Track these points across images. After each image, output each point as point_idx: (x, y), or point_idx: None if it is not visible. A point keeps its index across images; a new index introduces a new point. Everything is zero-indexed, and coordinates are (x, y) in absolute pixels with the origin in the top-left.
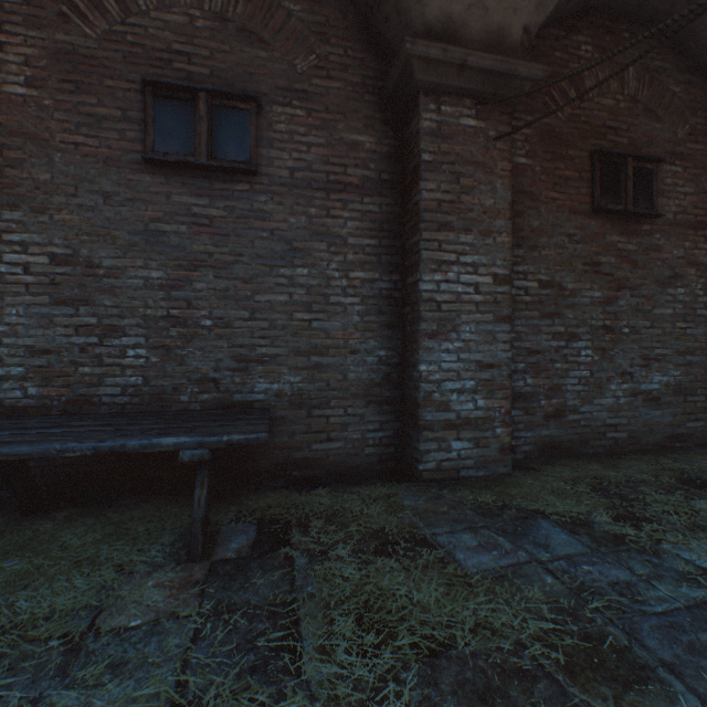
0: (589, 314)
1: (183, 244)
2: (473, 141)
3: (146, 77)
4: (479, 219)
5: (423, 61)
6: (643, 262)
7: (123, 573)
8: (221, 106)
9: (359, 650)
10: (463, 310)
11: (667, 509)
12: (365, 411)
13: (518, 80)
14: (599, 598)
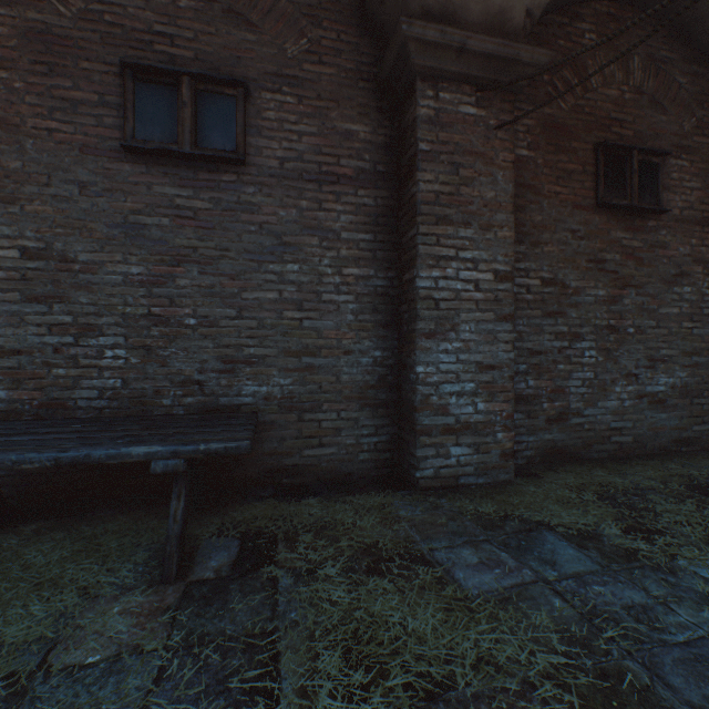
0: (593, 313)
1: (166, 238)
2: (473, 130)
3: (124, 59)
4: (480, 212)
5: (420, 44)
6: (649, 259)
7: (87, 598)
8: (206, 91)
9: (345, 692)
10: (462, 309)
11: (680, 520)
12: (359, 415)
13: (520, 65)
14: (613, 625)
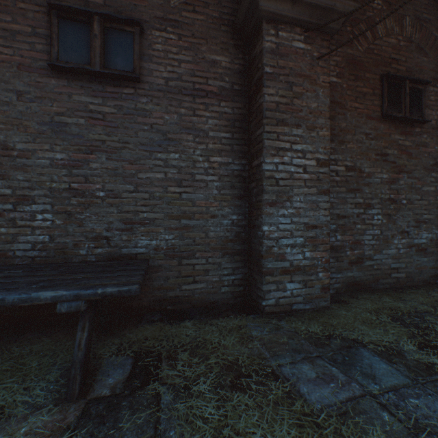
0: (379, 190)
1: (82, 133)
2: (302, 59)
3: (50, 1)
4: (307, 117)
5: None
6: (415, 154)
7: (1, 417)
8: (111, 28)
9: None
10: (295, 185)
11: None
12: (221, 260)
13: (336, 13)
14: None
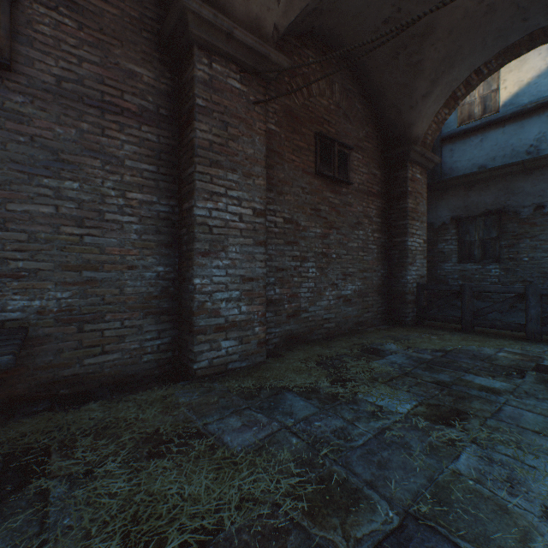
0: (314, 244)
1: None
2: (238, 100)
3: None
4: (243, 163)
5: (197, 17)
6: (343, 212)
7: None
8: None
9: None
10: (231, 235)
11: (359, 370)
12: (143, 322)
13: (271, 63)
14: (326, 445)
